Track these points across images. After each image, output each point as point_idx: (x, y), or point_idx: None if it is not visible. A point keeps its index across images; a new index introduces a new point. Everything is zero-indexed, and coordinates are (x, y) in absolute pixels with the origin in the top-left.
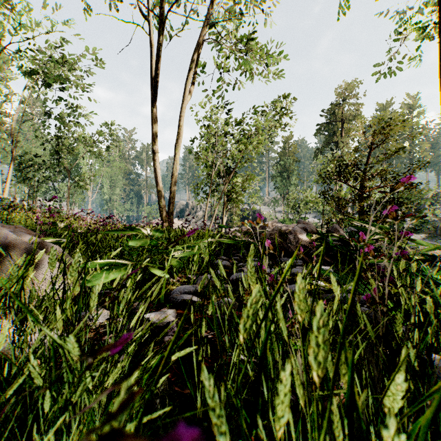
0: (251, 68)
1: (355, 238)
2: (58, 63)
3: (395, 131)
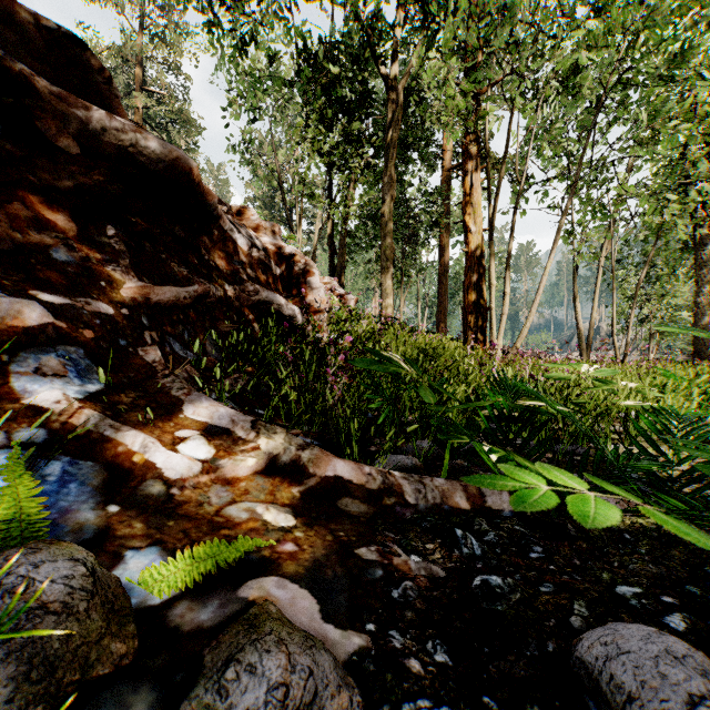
0: None
1: None
2: None
3: None
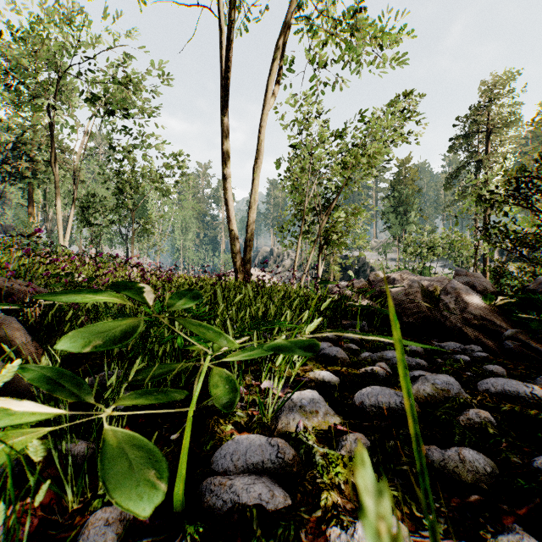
0: (359, 54)
1: None
2: (119, 84)
3: None
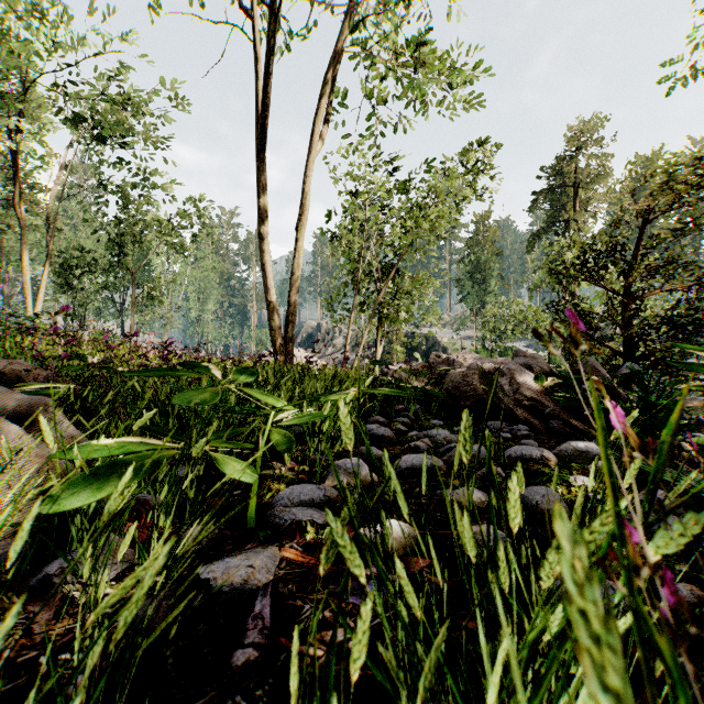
0: (424, 94)
1: (645, 386)
2: (115, 103)
3: (697, 186)
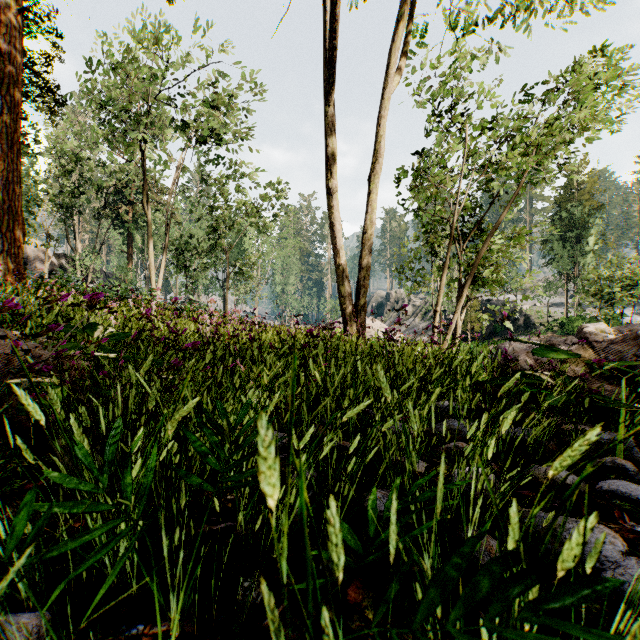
0: None
1: None
2: (211, 105)
3: None
